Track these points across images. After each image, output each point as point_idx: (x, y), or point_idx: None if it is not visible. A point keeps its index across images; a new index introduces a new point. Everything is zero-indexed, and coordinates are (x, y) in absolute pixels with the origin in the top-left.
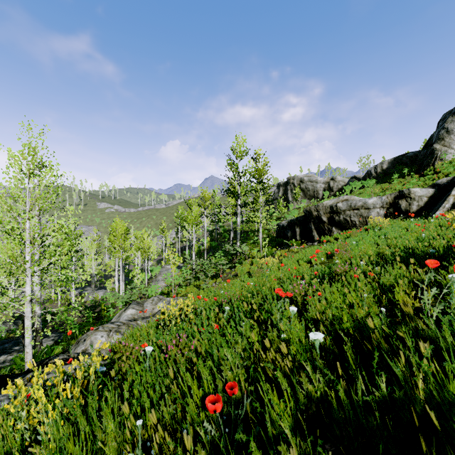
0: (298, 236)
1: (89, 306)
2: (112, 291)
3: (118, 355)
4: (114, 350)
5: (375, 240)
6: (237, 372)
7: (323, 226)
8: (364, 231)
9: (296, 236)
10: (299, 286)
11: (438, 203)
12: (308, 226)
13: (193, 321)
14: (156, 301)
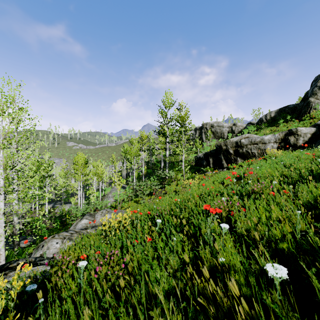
0: (212, 164)
1: (57, 216)
2: (76, 205)
3: (55, 268)
4: (51, 264)
5: (274, 166)
6: (172, 319)
7: (230, 157)
8: (263, 159)
9: (209, 164)
10: (223, 203)
11: (319, 138)
12: (219, 157)
13: (130, 232)
14: (105, 213)
